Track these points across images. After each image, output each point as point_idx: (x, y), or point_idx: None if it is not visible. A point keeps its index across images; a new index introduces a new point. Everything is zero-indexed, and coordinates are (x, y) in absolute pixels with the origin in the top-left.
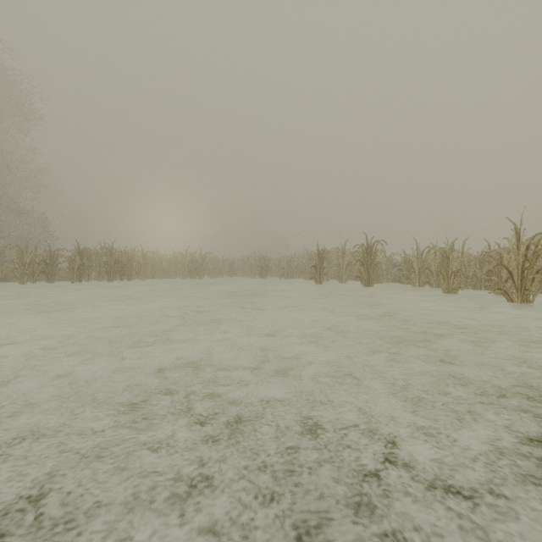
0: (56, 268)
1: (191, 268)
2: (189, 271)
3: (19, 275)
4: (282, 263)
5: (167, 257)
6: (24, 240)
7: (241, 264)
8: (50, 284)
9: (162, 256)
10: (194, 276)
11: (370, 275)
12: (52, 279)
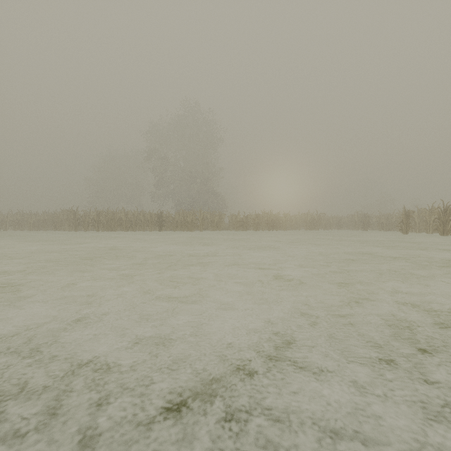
0: (247, 224)
1: (310, 224)
2: (309, 225)
3: (235, 227)
4: (381, 219)
5: (294, 216)
6: (214, 209)
7: (346, 220)
8: (245, 231)
9: (291, 216)
10: (312, 228)
11: (445, 228)
12: (245, 229)
